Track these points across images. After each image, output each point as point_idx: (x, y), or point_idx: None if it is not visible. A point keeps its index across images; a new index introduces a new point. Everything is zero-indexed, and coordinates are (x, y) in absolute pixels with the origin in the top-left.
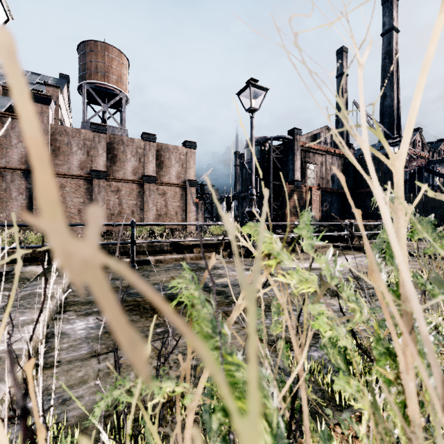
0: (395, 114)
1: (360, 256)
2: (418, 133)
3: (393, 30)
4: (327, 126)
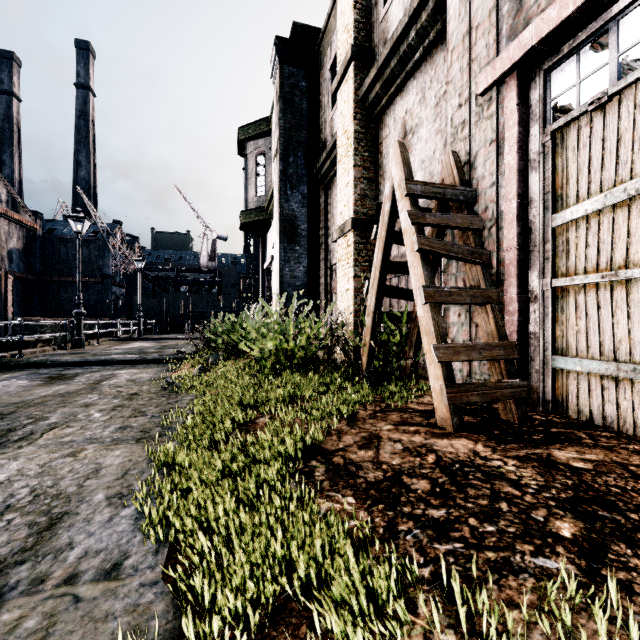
0: (92, 193)
1: (141, 342)
2: (119, 226)
3: (90, 91)
4: (2, 175)
